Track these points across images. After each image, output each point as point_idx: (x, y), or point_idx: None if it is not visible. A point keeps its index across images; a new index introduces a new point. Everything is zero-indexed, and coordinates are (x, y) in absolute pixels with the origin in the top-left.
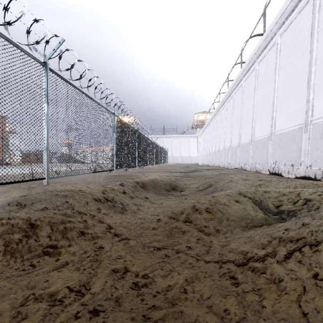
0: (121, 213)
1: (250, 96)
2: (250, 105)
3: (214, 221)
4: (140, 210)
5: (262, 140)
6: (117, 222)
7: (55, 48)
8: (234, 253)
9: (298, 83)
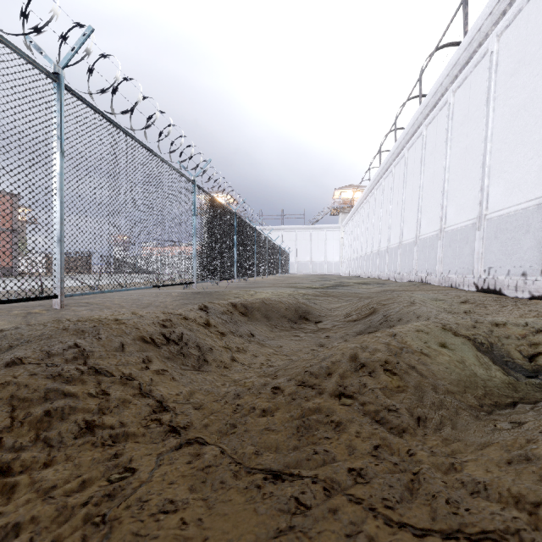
0: (195, 369)
1: (438, 152)
2: (438, 169)
3: (406, 396)
4: (236, 362)
5: (462, 229)
6: (181, 394)
7: (75, 46)
8: (492, 502)
9: (534, 120)
